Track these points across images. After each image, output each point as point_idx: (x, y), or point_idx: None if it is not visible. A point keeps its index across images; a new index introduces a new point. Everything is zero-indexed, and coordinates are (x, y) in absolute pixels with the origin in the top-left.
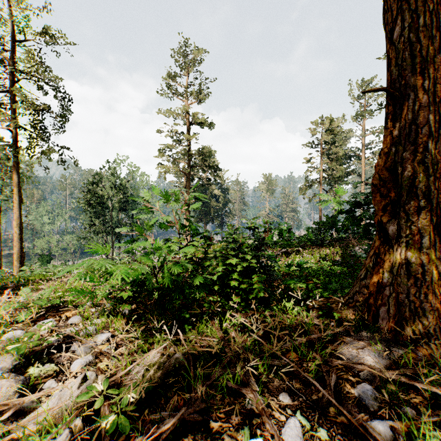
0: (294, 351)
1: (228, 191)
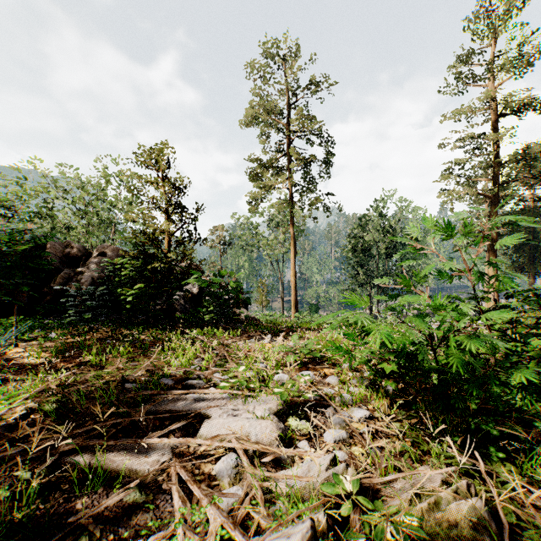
0: None
1: None
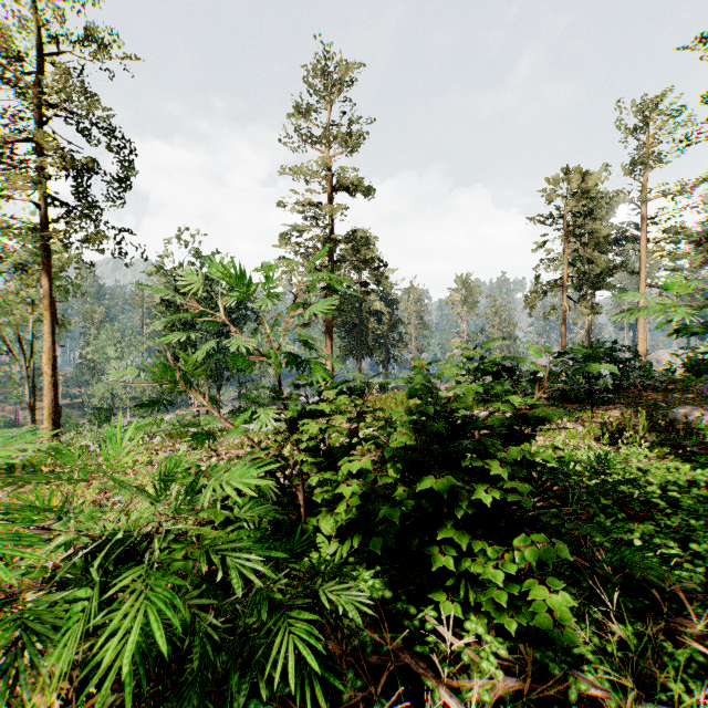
0: None
1: (397, 304)
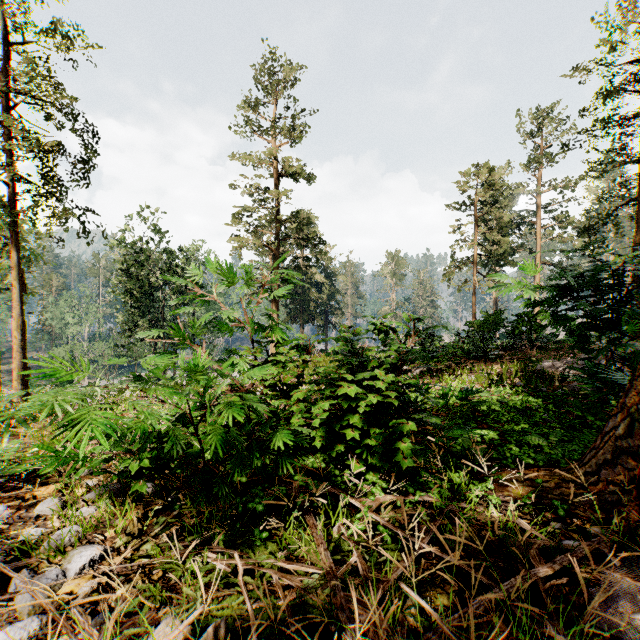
0: (495, 609)
1: (335, 276)
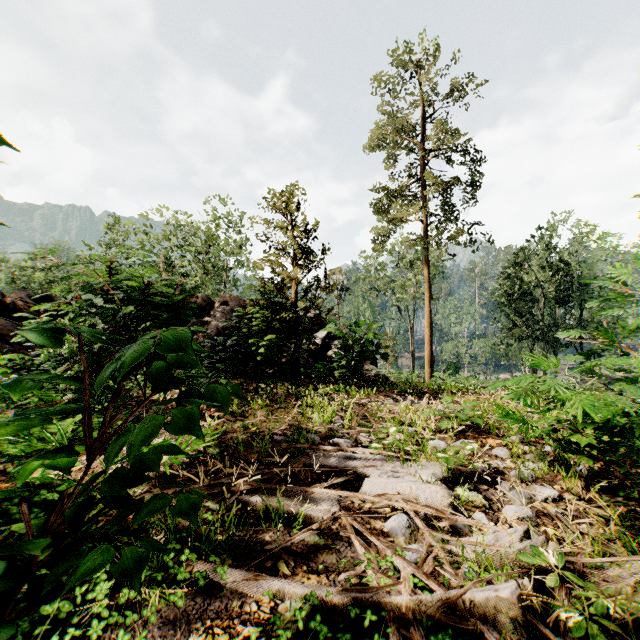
0: None
1: None
